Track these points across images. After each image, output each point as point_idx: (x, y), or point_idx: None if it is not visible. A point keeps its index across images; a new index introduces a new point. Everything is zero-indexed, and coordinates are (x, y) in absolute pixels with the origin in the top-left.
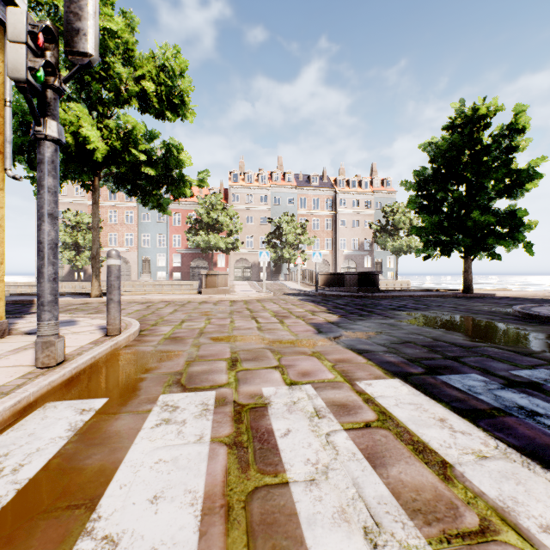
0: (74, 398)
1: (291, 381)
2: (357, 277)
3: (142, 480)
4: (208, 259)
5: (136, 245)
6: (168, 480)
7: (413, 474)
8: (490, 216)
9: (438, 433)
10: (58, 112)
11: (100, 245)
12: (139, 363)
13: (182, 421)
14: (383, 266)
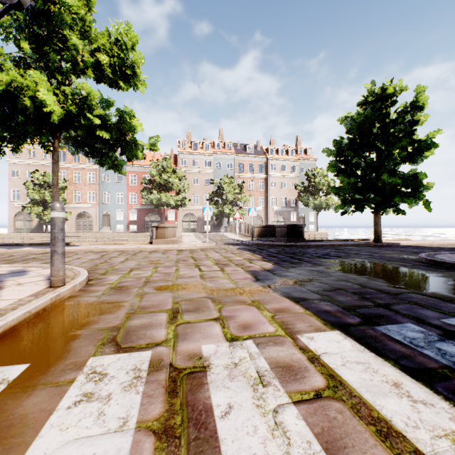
0: None
1: (232, 336)
2: (286, 229)
3: None
4: (160, 214)
5: (97, 202)
6: None
7: None
8: (397, 178)
9: (398, 405)
10: None
11: (65, 201)
12: (78, 316)
13: (107, 396)
14: (306, 220)
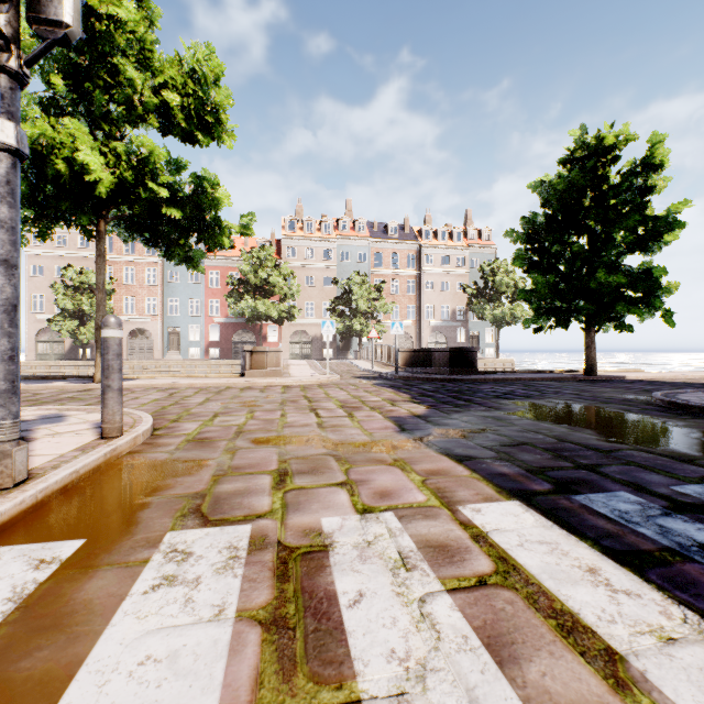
0: (32, 540)
1: (364, 507)
2: (449, 354)
3: (110, 703)
4: (255, 332)
5: (160, 313)
6: (154, 702)
7: (565, 678)
8: (620, 275)
9: (591, 595)
10: (18, 109)
11: (112, 312)
12: (144, 479)
13: (195, 579)
14: (481, 341)
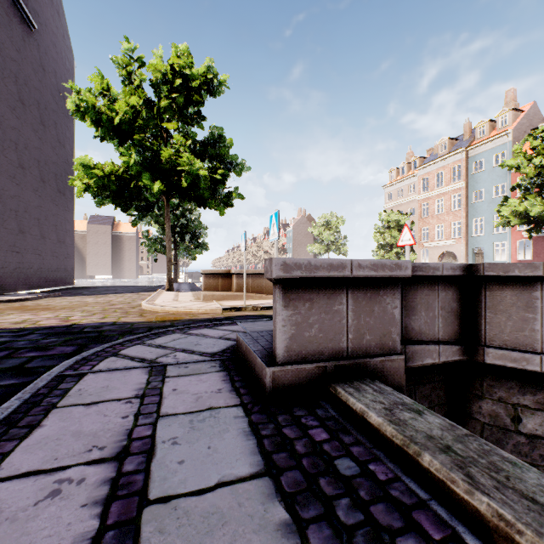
0: None
1: None
2: None
3: None
4: None
5: (463, 235)
6: None
7: None
8: None
9: None
10: None
11: None
12: None
13: None
14: None
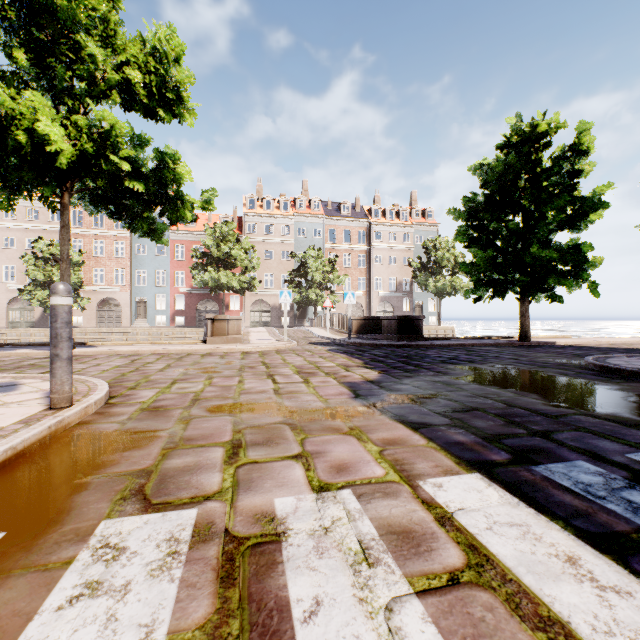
0: None
1: (321, 484)
2: (397, 322)
3: None
4: (218, 301)
5: (128, 283)
6: None
7: None
8: (552, 250)
9: (578, 595)
10: None
11: (81, 283)
12: (88, 454)
13: (123, 587)
14: (424, 310)
